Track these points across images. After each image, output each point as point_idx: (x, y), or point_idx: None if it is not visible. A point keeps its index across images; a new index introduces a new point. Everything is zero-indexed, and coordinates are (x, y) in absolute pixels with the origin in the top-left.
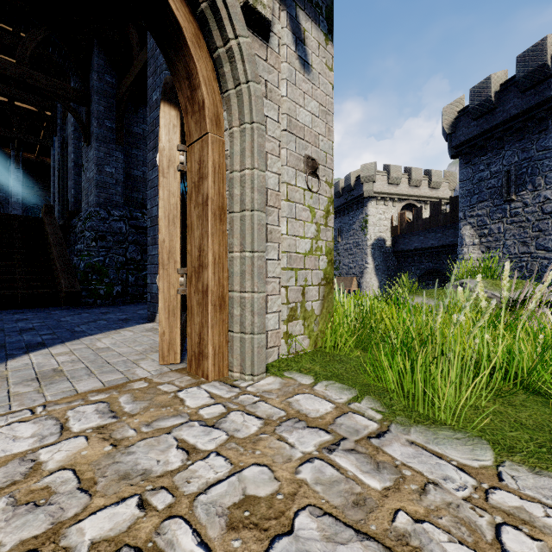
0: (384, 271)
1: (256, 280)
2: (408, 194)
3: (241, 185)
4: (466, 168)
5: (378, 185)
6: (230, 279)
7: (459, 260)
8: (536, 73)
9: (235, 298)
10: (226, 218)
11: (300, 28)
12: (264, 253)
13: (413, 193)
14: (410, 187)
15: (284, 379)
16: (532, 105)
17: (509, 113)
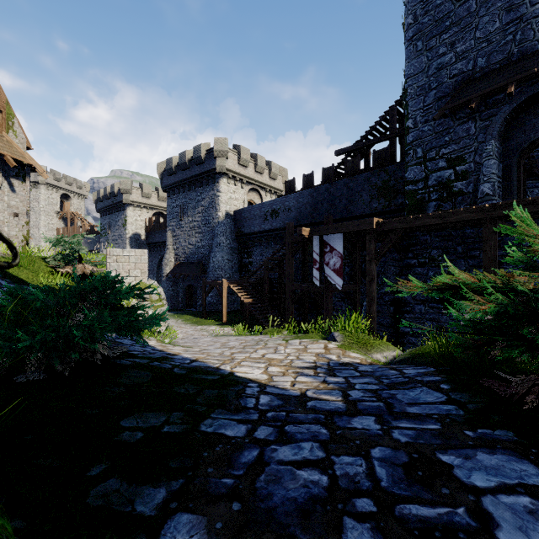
0: None
1: None
2: (157, 205)
3: None
4: (169, 199)
5: (134, 196)
6: None
7: (166, 249)
8: (184, 165)
9: None
10: None
11: (12, 183)
12: None
13: (161, 205)
14: (159, 201)
15: None
16: (185, 178)
17: (179, 178)
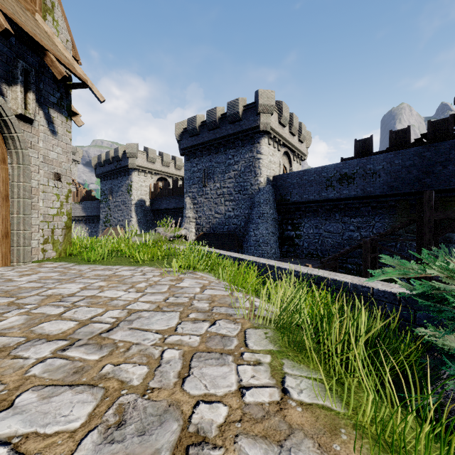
0: (144, 223)
1: (26, 226)
2: (161, 170)
3: (18, 188)
4: (187, 163)
5: (140, 160)
6: (12, 225)
7: (184, 217)
8: (213, 123)
9: (15, 233)
10: (9, 200)
11: (51, 117)
12: (30, 215)
13: (165, 170)
14: (163, 166)
15: (40, 263)
16: (212, 139)
17: (204, 139)
